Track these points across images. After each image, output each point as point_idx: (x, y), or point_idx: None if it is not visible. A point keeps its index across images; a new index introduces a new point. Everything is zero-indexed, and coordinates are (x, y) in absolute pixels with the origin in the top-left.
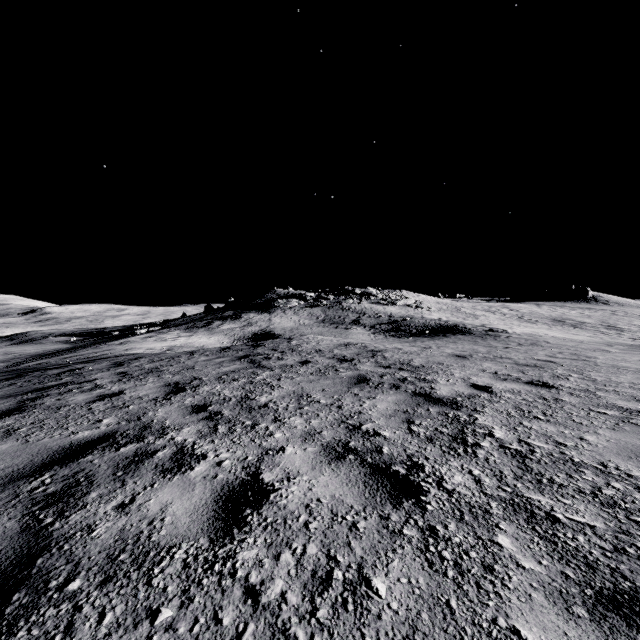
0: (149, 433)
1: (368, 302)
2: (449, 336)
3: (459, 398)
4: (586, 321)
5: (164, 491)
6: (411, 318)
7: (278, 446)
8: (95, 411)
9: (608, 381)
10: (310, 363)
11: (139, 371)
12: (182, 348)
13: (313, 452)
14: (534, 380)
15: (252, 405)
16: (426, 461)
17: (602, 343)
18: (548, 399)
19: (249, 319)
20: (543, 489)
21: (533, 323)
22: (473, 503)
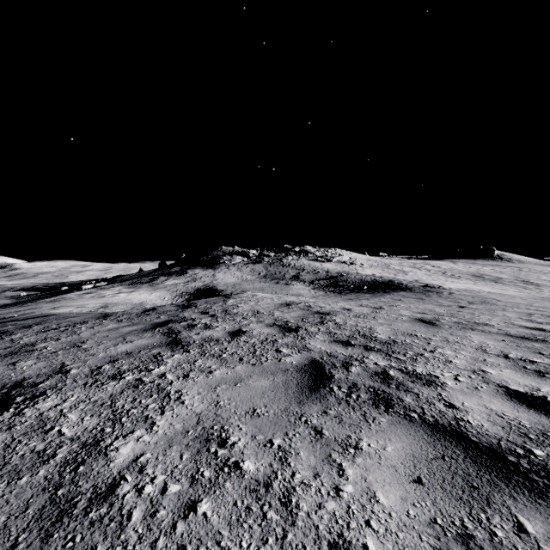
0: None
1: (306, 259)
2: (390, 292)
3: (536, 449)
4: (502, 276)
5: None
6: (347, 274)
7: None
8: None
9: None
10: (243, 335)
11: (0, 351)
12: (118, 305)
13: None
14: None
15: (80, 487)
16: None
17: (542, 299)
18: None
19: (194, 275)
20: None
21: (457, 278)
22: None
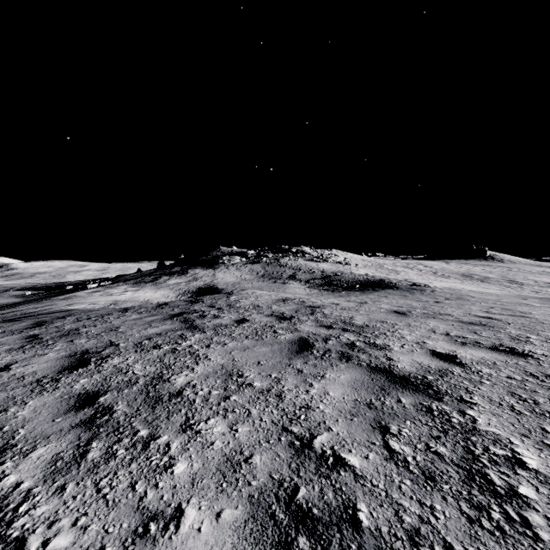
0: None
1: (303, 259)
2: (379, 290)
3: (429, 376)
4: (490, 276)
5: None
6: (341, 273)
7: (172, 504)
8: None
9: None
10: (247, 322)
11: (53, 334)
12: (126, 302)
13: (232, 526)
14: (497, 344)
15: (161, 392)
16: None
17: (515, 296)
18: (538, 376)
19: (195, 274)
20: None
21: (447, 278)
22: None
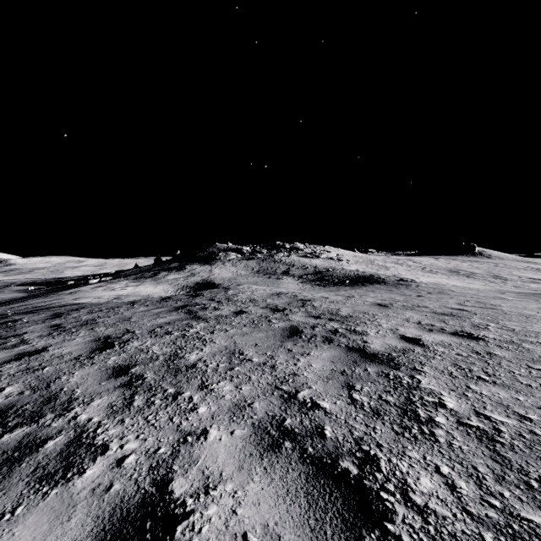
0: (50, 409)
1: (296, 255)
2: (367, 285)
3: (394, 353)
4: (476, 272)
5: (26, 523)
6: (333, 269)
7: (200, 428)
8: (3, 375)
9: (526, 331)
10: (244, 313)
11: (74, 323)
12: (129, 297)
13: (241, 437)
14: (458, 330)
15: (179, 365)
16: (379, 450)
17: (495, 291)
18: (481, 353)
19: (192, 270)
20: (540, 501)
21: (434, 273)
22: (460, 536)
